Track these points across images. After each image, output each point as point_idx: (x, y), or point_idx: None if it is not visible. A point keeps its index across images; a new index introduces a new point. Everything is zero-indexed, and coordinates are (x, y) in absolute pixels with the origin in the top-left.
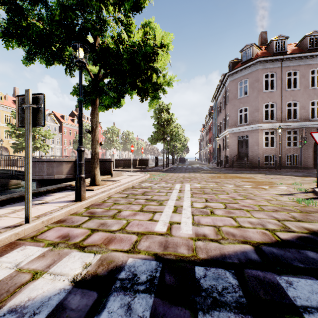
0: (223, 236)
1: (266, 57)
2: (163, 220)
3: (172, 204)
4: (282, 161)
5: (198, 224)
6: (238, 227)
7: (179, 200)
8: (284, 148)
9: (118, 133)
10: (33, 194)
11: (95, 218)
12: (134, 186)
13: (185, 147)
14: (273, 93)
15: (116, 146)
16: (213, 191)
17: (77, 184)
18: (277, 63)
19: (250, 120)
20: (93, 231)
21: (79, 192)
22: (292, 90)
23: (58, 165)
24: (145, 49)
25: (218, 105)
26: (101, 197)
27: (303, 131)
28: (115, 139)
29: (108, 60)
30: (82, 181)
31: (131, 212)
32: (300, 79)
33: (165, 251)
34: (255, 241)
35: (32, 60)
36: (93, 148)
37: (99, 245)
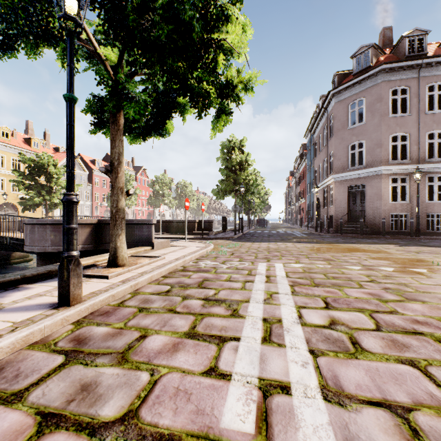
0: None
1: (394, 63)
2: (242, 375)
3: (257, 314)
4: (420, 224)
5: (338, 394)
6: None
7: (271, 302)
8: (423, 204)
9: (170, 184)
10: None
11: (77, 360)
12: (187, 267)
13: (265, 204)
14: (404, 118)
15: (168, 202)
16: (330, 278)
17: (61, 271)
18: (412, 71)
19: (367, 161)
20: (43, 427)
21: (66, 288)
22: (436, 113)
23: None
24: None
25: (315, 141)
26: (117, 294)
27: None
28: (165, 193)
29: (126, 17)
30: (73, 265)
31: (168, 341)
32: None
33: None
34: None
35: (11, 50)
36: (113, 200)
37: None
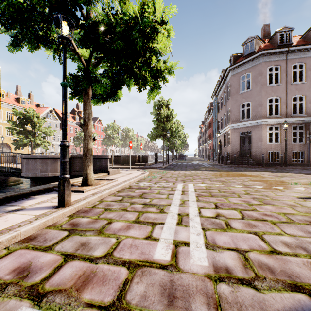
0: (256, 273)
1: (270, 49)
2: (165, 239)
3: (175, 211)
4: (287, 158)
5: (213, 246)
6: (272, 252)
7: (183, 205)
8: (289, 144)
9: (118, 130)
10: (11, 196)
11: (76, 233)
12: (132, 186)
13: (184, 144)
14: (277, 87)
15: (116, 143)
16: (221, 192)
17: (60, 187)
18: (282, 55)
19: (253, 116)
20: (67, 259)
21: (62, 196)
22: (298, 84)
23: (52, 162)
24: (143, 22)
25: (218, 101)
26: (91, 201)
27: (310, 127)
28: (115, 136)
29: (98, 37)
30: (66, 183)
31: (124, 224)
32: (306, 72)
33: (171, 307)
34: (309, 284)
35: (19, 46)
36: (85, 143)
37: (67, 290)
